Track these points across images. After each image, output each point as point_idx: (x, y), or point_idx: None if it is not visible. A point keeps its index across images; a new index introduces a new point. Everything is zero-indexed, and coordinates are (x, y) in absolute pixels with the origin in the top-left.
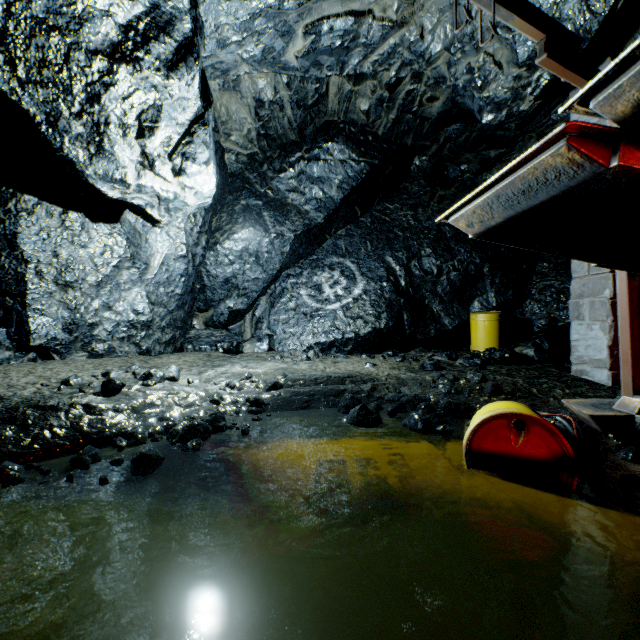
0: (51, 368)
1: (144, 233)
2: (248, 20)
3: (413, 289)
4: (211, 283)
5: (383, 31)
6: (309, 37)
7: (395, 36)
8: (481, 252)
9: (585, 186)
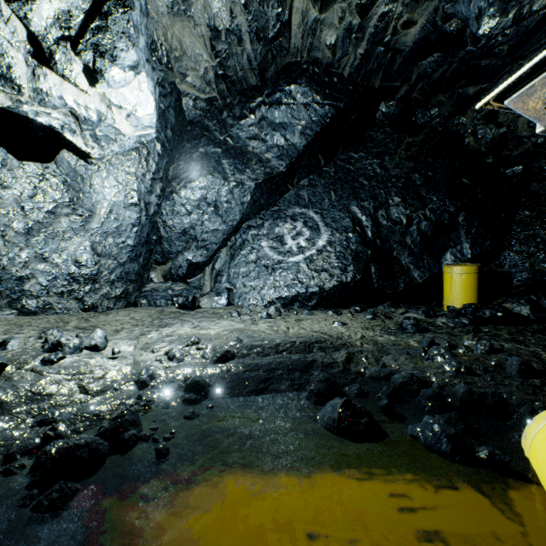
0: None
1: (88, 177)
2: None
3: (380, 240)
4: (168, 234)
5: None
6: None
7: None
8: (456, 200)
9: None
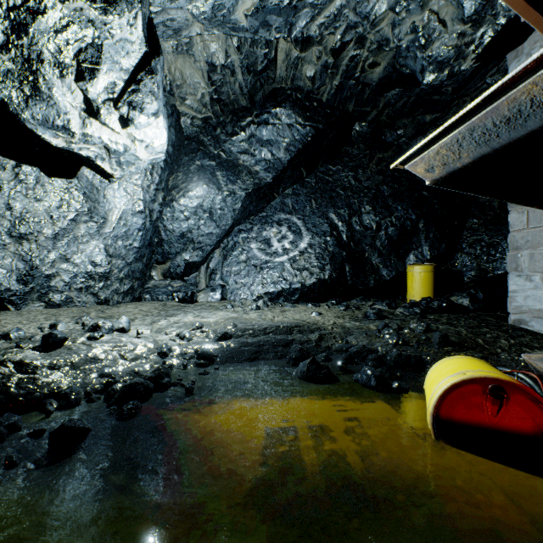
0: (0, 319)
1: (102, 189)
2: None
3: (354, 243)
4: (168, 237)
5: None
6: None
7: None
8: (417, 209)
9: None
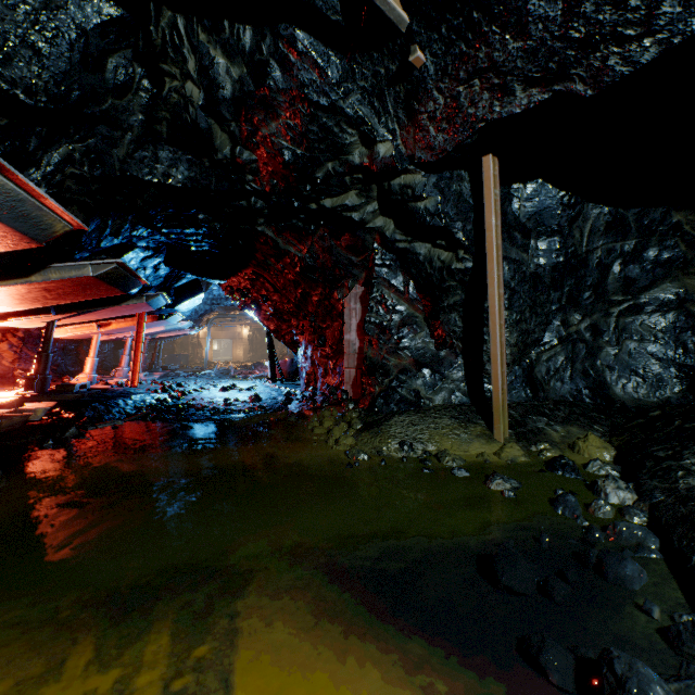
0: None
1: None
2: None
3: None
4: None
5: None
6: None
7: None
8: None
9: None
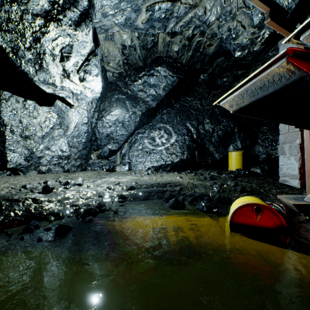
0: (18, 179)
1: (66, 111)
2: (117, 3)
3: (200, 139)
4: (100, 136)
5: (186, 10)
6: (148, 12)
7: (191, 12)
8: (233, 121)
9: (294, 84)
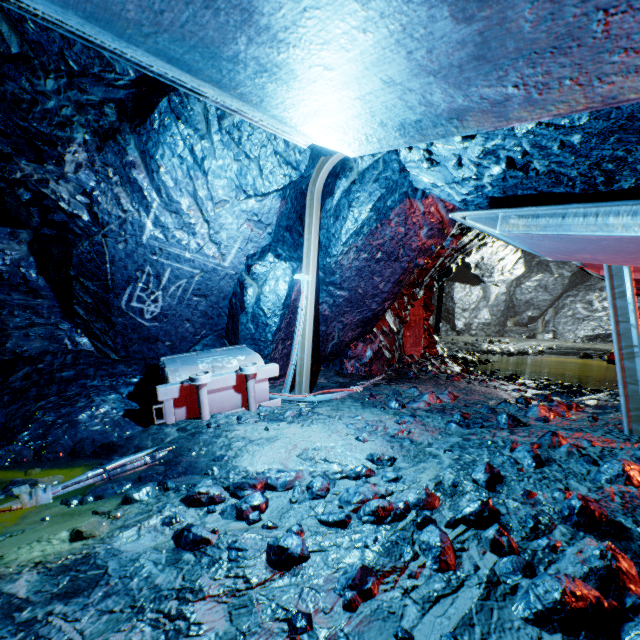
0: (464, 337)
1: (488, 286)
2: None
3: None
4: (517, 303)
5: None
6: None
7: None
8: None
9: None
